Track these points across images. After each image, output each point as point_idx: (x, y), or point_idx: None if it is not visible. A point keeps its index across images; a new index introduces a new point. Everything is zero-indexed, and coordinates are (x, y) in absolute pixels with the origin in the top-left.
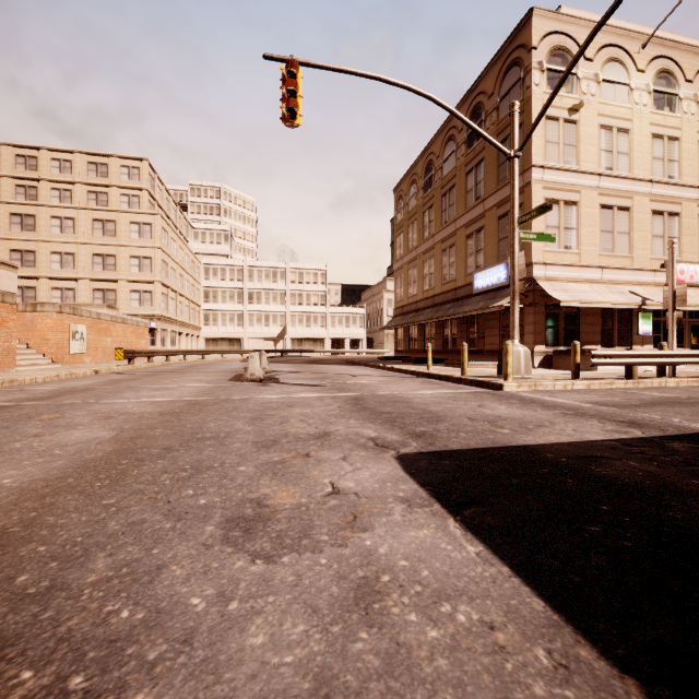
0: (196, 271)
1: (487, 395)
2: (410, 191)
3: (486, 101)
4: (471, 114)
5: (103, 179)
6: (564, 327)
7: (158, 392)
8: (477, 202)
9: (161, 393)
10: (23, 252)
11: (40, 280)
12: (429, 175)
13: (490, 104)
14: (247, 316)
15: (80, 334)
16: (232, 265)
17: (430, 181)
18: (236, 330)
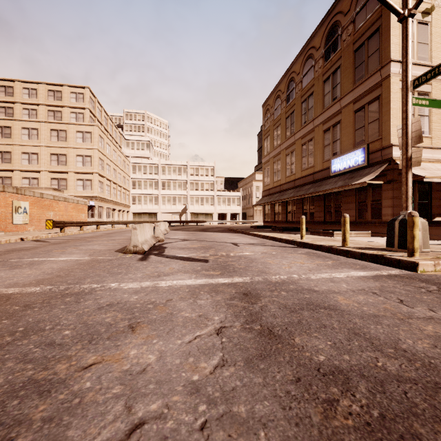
0: (126, 167)
1: (431, 286)
2: (275, 104)
3: (342, 18)
4: (328, 33)
5: (58, 102)
6: (418, 201)
7: (5, 273)
8: (334, 102)
9: (2, 275)
10: (3, 153)
11: (15, 172)
12: (291, 89)
13: (347, 19)
14: (161, 198)
15: (23, 209)
16: (150, 164)
17: (292, 94)
18: (153, 207)
